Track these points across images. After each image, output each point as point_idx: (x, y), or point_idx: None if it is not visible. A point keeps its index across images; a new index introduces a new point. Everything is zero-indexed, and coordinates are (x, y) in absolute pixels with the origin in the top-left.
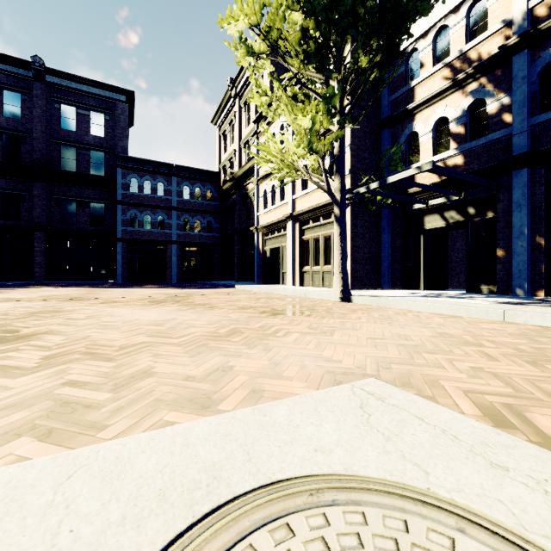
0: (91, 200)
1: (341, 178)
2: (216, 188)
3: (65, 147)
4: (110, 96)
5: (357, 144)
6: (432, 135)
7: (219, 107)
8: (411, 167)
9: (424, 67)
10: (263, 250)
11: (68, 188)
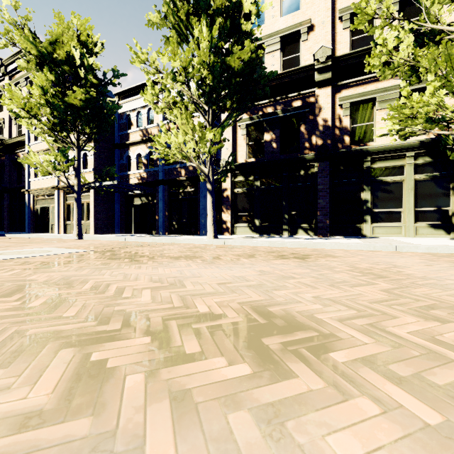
0: None
1: (78, 180)
2: None
3: None
4: None
5: (99, 154)
6: (136, 160)
7: None
8: (128, 173)
9: (133, 126)
10: (34, 207)
11: None
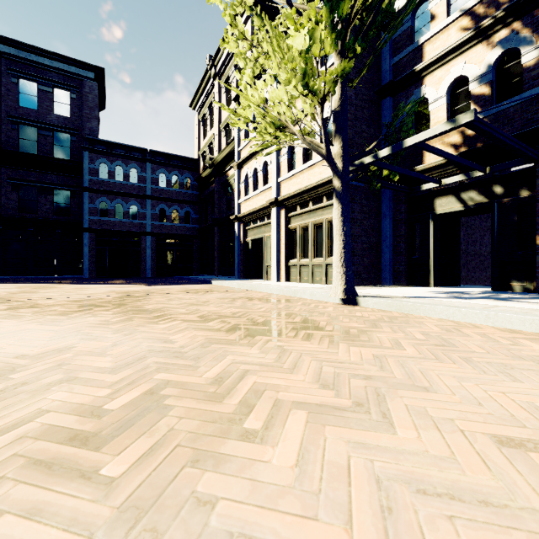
0: (54, 186)
1: (343, 141)
2: (195, 177)
3: (23, 127)
4: (76, 72)
5: (354, 113)
6: (446, 100)
7: (198, 89)
8: None
9: (435, 19)
10: (244, 241)
11: (27, 173)
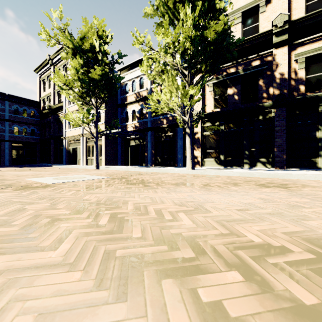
0: None
1: (96, 129)
2: (38, 111)
3: None
4: None
5: (108, 112)
6: (132, 114)
7: (40, 65)
8: (126, 123)
9: (130, 91)
10: (68, 148)
11: None
